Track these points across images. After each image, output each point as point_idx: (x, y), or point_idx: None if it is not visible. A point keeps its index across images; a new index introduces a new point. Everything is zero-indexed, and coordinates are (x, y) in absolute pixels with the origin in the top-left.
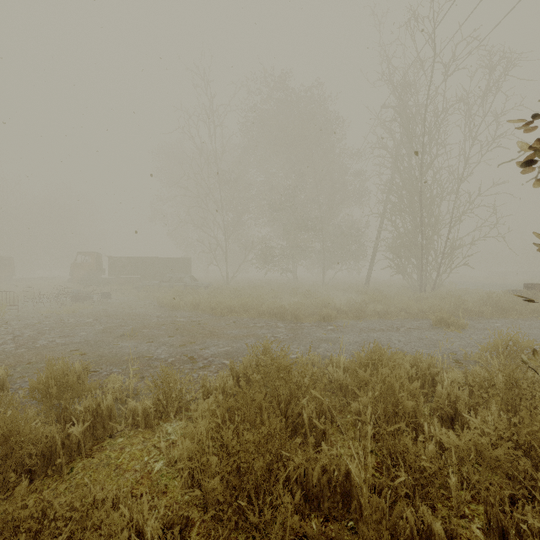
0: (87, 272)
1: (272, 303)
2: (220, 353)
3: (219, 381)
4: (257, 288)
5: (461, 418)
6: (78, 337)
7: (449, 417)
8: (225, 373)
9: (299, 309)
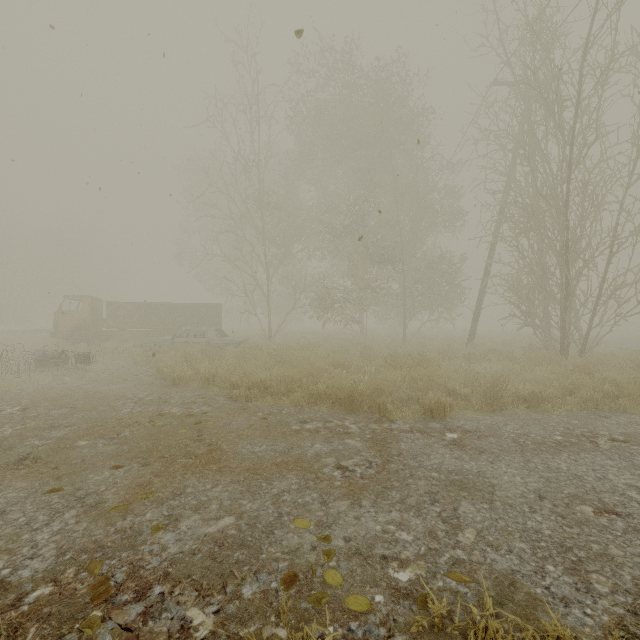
0: (77, 323)
1: (335, 379)
2: (198, 550)
3: None
4: (311, 348)
5: None
6: None
7: None
8: None
9: (383, 392)
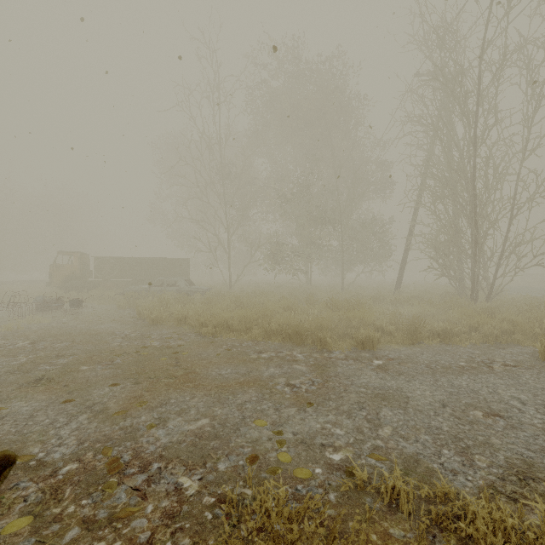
0: (69, 274)
1: (285, 319)
2: (183, 440)
3: None
4: (265, 295)
5: None
6: None
7: None
8: None
9: (324, 329)
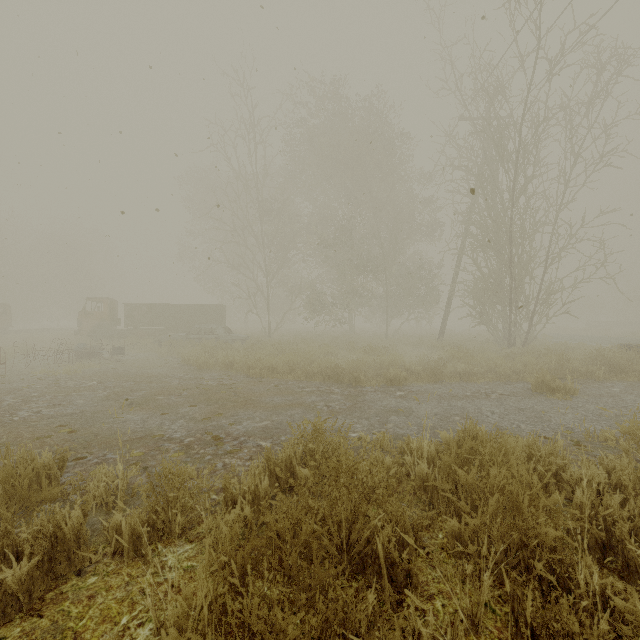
0: (98, 322)
1: (325, 361)
2: (256, 429)
3: (249, 482)
4: (306, 343)
5: (621, 547)
6: (71, 406)
7: (598, 543)
8: (260, 464)
9: (358, 369)
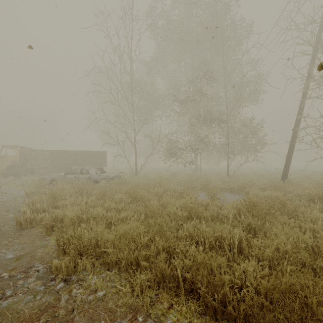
0: (11, 163)
1: (201, 258)
2: None
3: None
4: (163, 184)
5: None
6: None
7: None
8: None
9: None
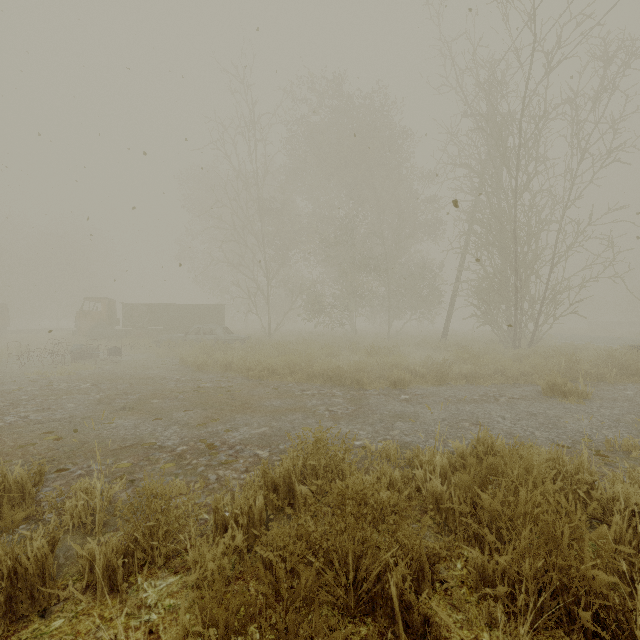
0: (96, 322)
1: (326, 363)
2: (253, 437)
3: (242, 502)
4: (307, 343)
5: None
6: (61, 410)
7: None
8: (256, 478)
9: (361, 371)
